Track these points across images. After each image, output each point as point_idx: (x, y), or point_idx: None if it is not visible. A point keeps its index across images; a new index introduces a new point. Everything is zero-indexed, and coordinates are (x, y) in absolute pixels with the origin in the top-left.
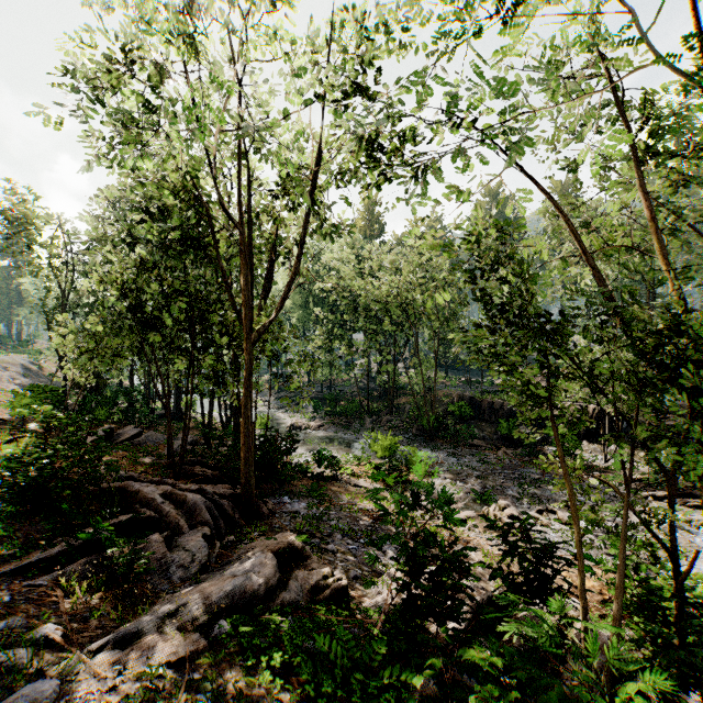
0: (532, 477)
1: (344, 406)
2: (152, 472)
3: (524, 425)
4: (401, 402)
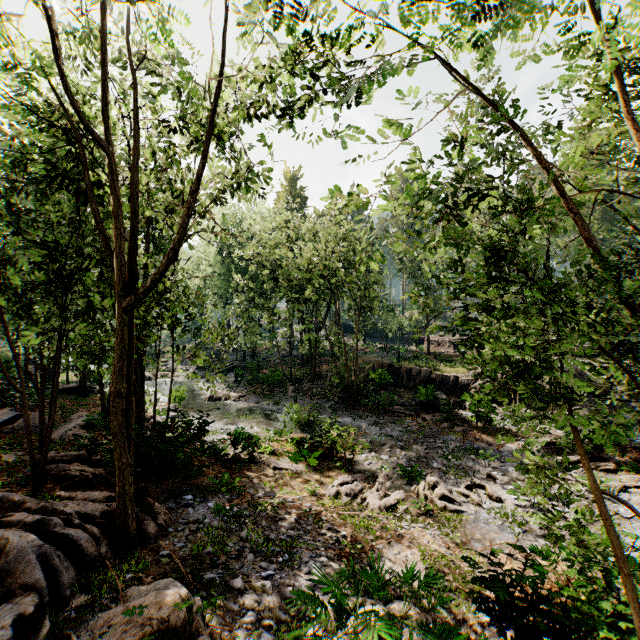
0: (453, 445)
1: (266, 375)
2: (4, 479)
3: (440, 390)
4: (323, 369)
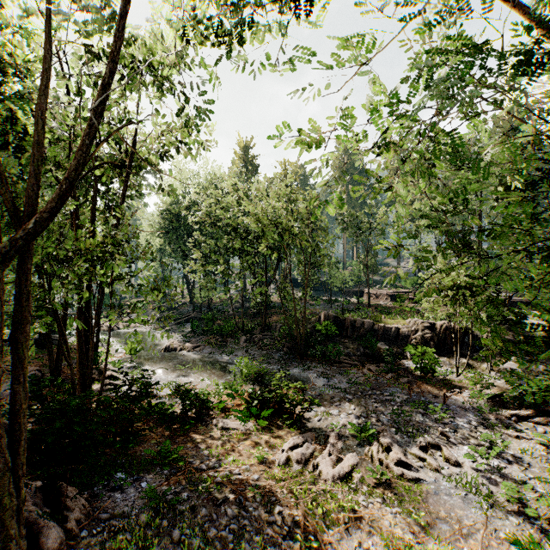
0: (400, 398)
1: (220, 326)
2: None
3: (382, 341)
4: (272, 320)
